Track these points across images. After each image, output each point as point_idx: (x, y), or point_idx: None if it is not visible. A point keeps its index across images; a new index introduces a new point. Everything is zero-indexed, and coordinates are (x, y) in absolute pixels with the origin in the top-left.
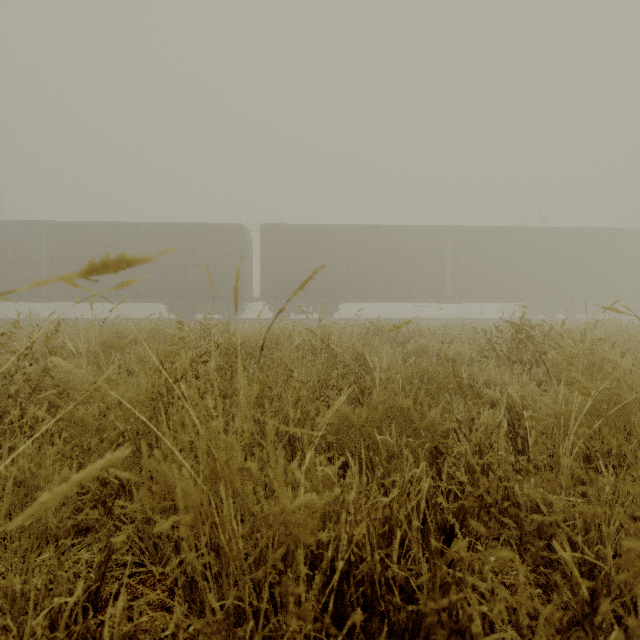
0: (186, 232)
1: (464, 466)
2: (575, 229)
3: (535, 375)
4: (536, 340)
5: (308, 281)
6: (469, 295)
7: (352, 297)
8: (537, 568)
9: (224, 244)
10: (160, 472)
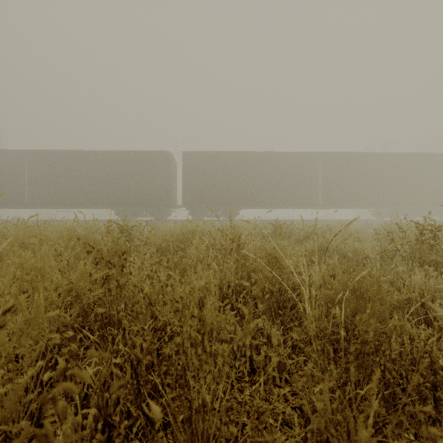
0: (128, 157)
1: None
2: (414, 154)
3: None
4: None
5: None
6: (335, 203)
7: (249, 204)
8: None
9: (155, 166)
10: None
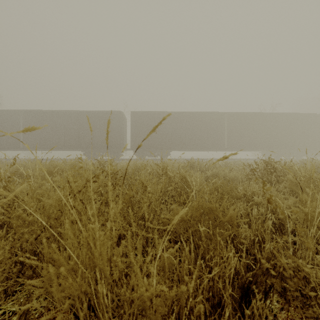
0: (93, 115)
1: (249, 244)
2: (290, 113)
3: (277, 188)
4: (277, 169)
5: (158, 125)
6: (236, 147)
7: (177, 148)
8: (297, 308)
9: (112, 121)
10: (55, 259)
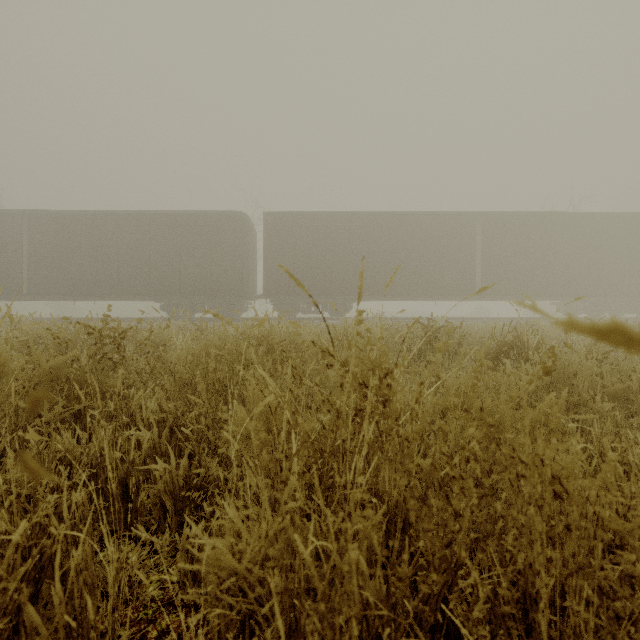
0: (180, 221)
1: None
2: (627, 214)
3: None
4: None
5: None
6: (502, 291)
7: (367, 294)
8: None
9: (223, 234)
10: None
